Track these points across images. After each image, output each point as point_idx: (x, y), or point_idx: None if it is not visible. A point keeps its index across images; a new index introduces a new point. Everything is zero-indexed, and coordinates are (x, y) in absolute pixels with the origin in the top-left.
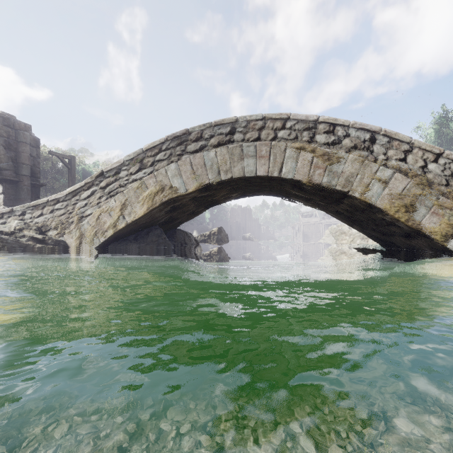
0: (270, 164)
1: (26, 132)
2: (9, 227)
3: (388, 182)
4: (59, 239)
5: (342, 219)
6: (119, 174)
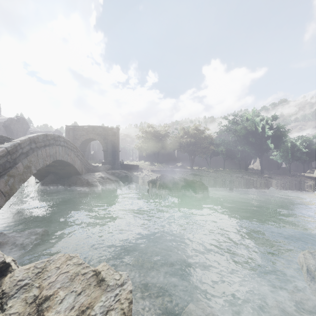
0: None
1: (109, 131)
2: None
3: None
4: None
5: None
6: None
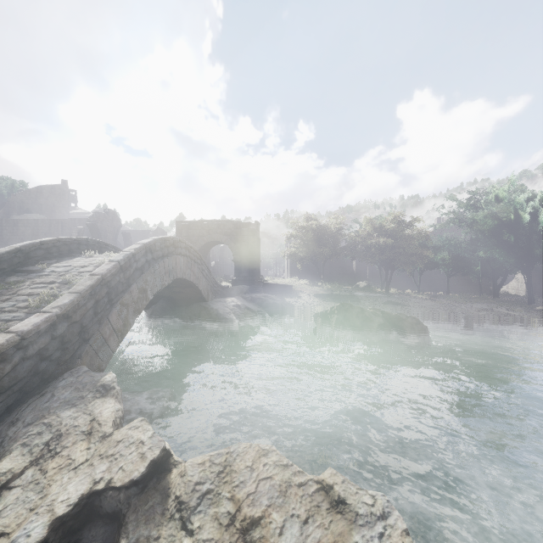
0: None
1: (244, 229)
2: None
3: None
4: None
5: None
6: None
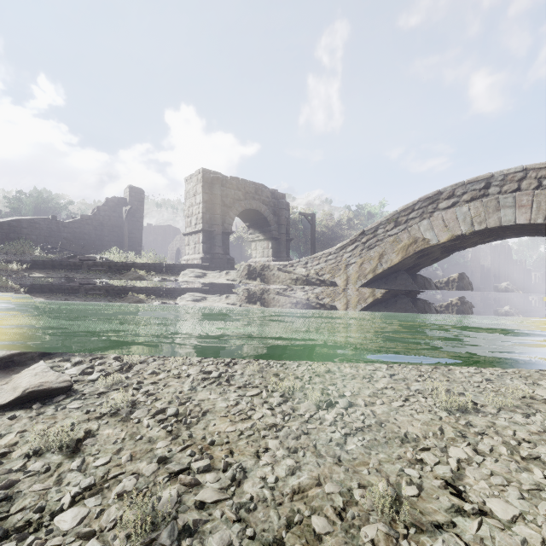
0: (532, 212)
1: (283, 200)
2: (302, 272)
3: None
4: (332, 281)
5: None
6: (377, 232)
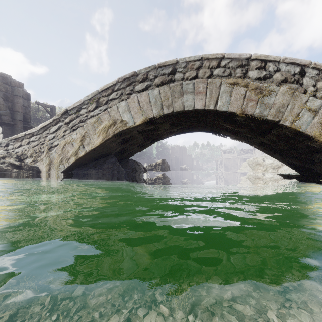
0: (206, 99)
1: (19, 88)
2: None
3: (318, 111)
4: (33, 165)
5: (265, 150)
6: (80, 111)
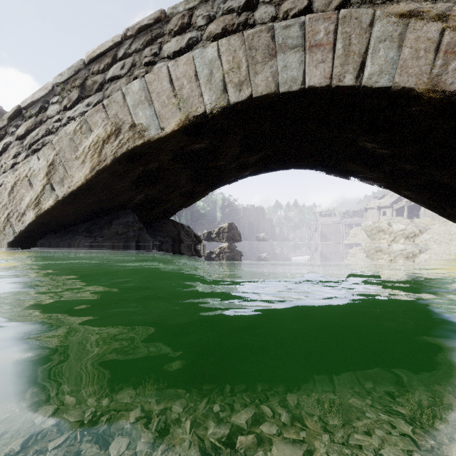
0: (335, 60)
1: None
2: None
3: None
4: None
5: (429, 200)
6: (47, 110)
